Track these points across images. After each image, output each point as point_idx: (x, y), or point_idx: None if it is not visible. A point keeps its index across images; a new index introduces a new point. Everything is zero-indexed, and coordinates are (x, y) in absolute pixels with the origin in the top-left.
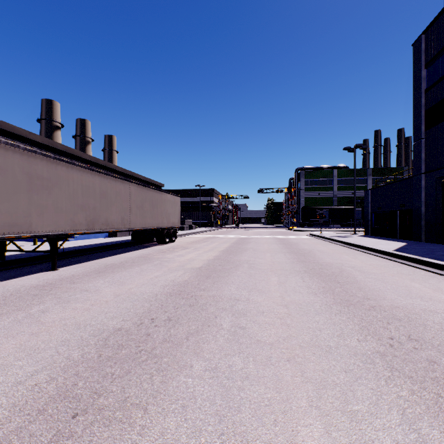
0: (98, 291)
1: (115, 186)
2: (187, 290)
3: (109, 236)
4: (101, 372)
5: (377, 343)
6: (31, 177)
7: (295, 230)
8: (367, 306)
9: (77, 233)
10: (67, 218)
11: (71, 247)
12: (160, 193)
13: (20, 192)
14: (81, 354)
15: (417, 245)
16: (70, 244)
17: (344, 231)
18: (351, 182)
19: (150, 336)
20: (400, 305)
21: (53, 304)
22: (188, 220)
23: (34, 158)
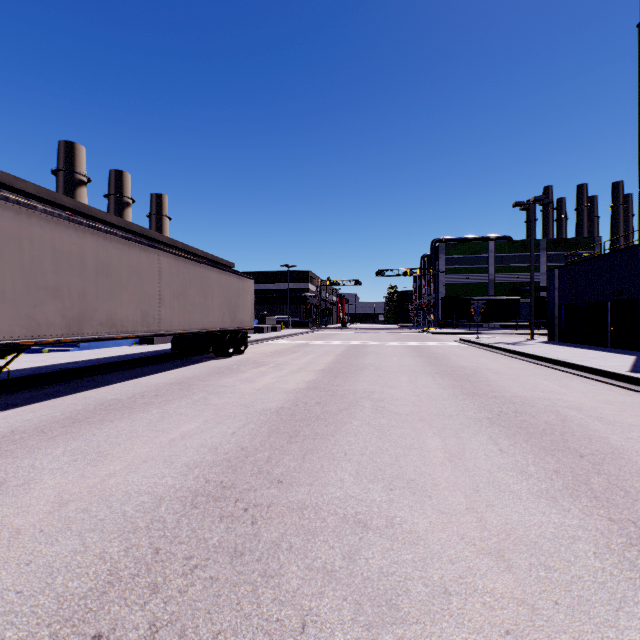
0: (26, 484)
1: (129, 255)
2: (240, 482)
3: (140, 342)
4: None
5: None
6: None
7: (433, 333)
8: None
9: (41, 342)
10: (17, 312)
11: (60, 364)
12: (218, 271)
13: None
14: None
15: None
16: (64, 358)
17: (508, 334)
18: (515, 261)
19: None
20: None
21: None
22: (270, 318)
23: None
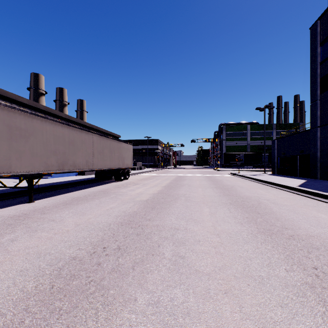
0: (62, 220)
1: (81, 136)
2: (136, 220)
3: (78, 174)
4: (50, 307)
5: (304, 273)
6: (11, 128)
7: (219, 170)
8: (286, 236)
9: (49, 173)
10: (41, 161)
11: (48, 183)
12: (117, 142)
13: (1, 140)
14: (35, 286)
15: (314, 182)
16: (47, 181)
17: (256, 171)
18: (260, 134)
19: (100, 265)
20: (314, 234)
21: (23, 233)
22: (139, 163)
23: (13, 113)
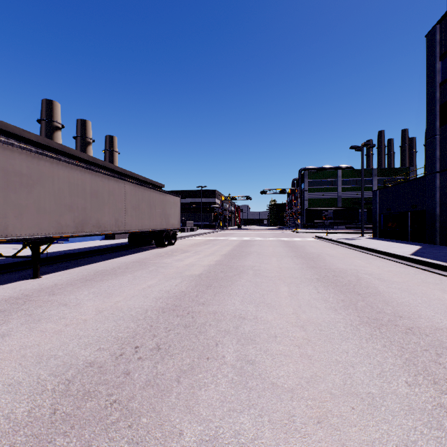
0: (78, 305)
1: (108, 184)
2: (183, 304)
3: (106, 238)
4: None
5: (435, 388)
6: (7, 173)
7: (299, 232)
8: (402, 328)
9: (63, 236)
10: (52, 219)
11: (62, 250)
12: (158, 193)
13: None
14: (28, 410)
15: (433, 249)
16: (62, 247)
17: (350, 233)
18: (356, 183)
19: (129, 375)
20: (443, 326)
21: (19, 324)
22: (189, 222)
23: (10, 151)
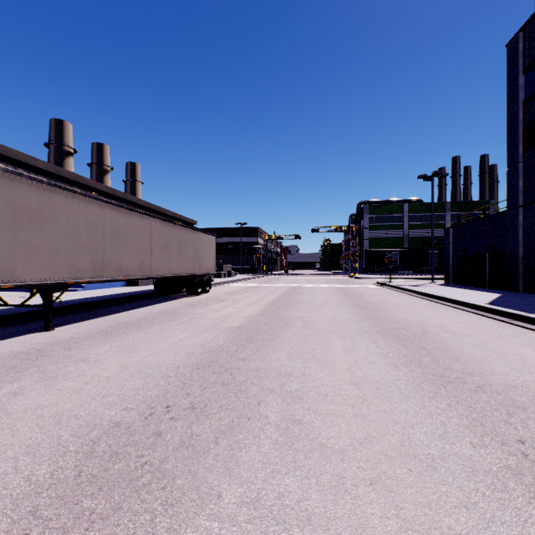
0: (99, 361)
1: (131, 221)
2: (221, 360)
3: (127, 285)
4: (74, 509)
5: (502, 449)
6: (15, 207)
7: (357, 278)
8: (471, 386)
9: (79, 282)
10: (66, 262)
11: (77, 299)
12: (190, 231)
13: None
14: (50, 472)
15: (515, 297)
16: (77, 295)
17: (418, 278)
18: (425, 219)
19: (161, 436)
20: (518, 384)
21: (33, 381)
22: (226, 266)
23: (19, 183)
